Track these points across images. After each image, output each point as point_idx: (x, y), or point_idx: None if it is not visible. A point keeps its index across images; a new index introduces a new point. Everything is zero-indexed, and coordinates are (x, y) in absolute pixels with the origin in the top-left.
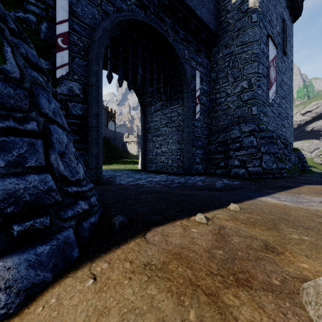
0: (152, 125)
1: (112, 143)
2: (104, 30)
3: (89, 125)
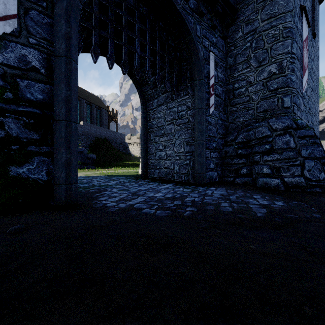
0: (154, 122)
1: (113, 144)
2: None
3: (55, 117)
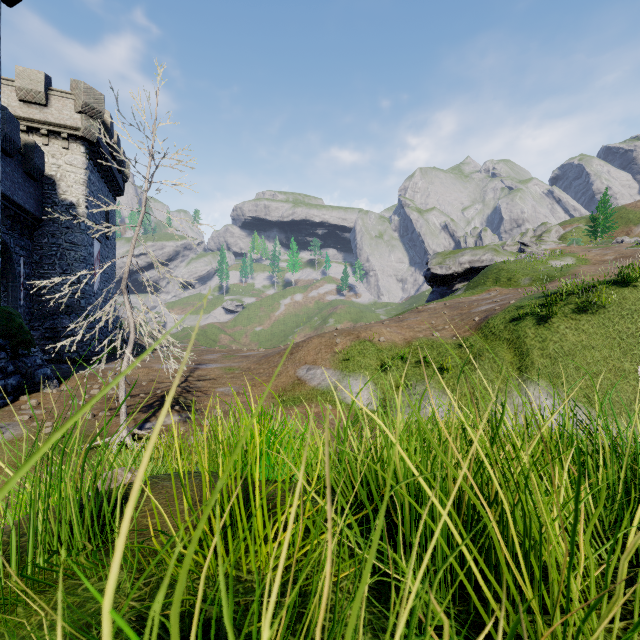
0: None
1: None
2: None
3: None
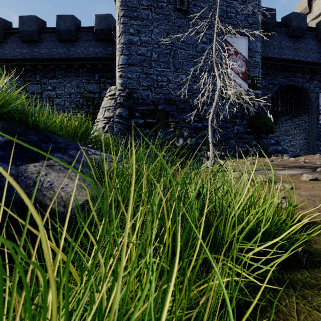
0: (282, 129)
1: None
2: (269, 97)
3: None
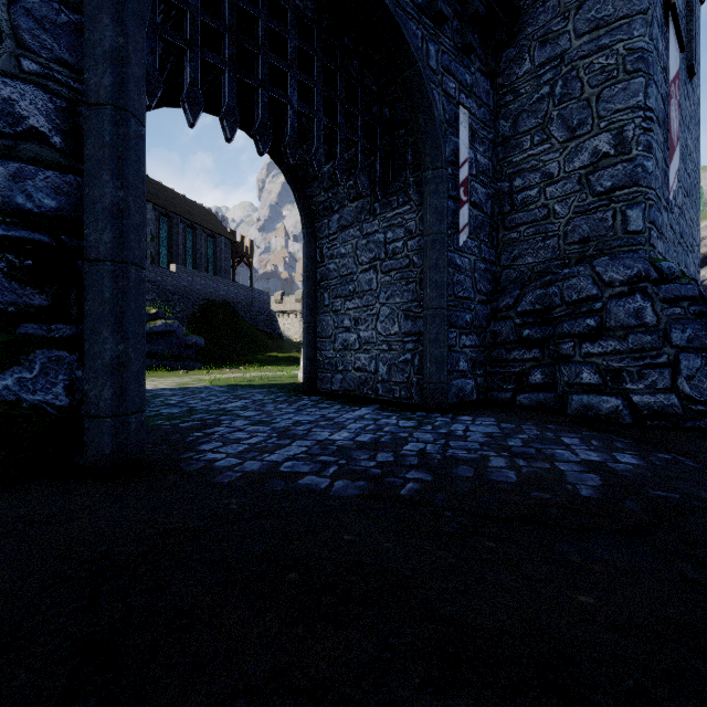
0: (332, 266)
1: (244, 314)
2: None
3: (87, 252)
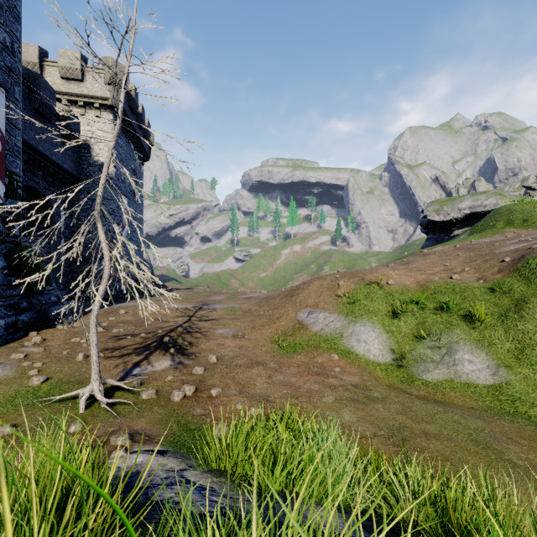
0: None
1: None
2: None
3: None
